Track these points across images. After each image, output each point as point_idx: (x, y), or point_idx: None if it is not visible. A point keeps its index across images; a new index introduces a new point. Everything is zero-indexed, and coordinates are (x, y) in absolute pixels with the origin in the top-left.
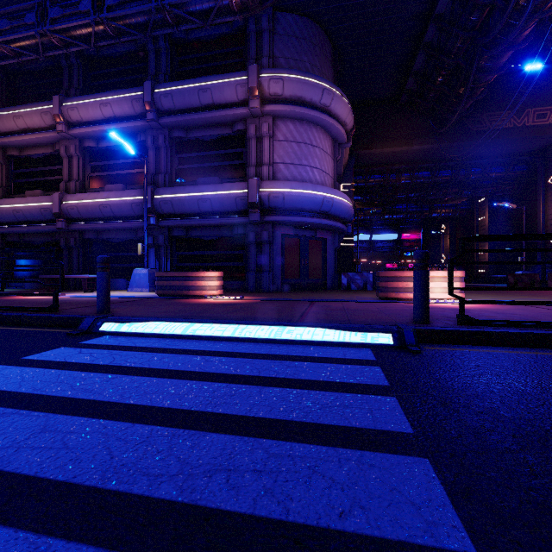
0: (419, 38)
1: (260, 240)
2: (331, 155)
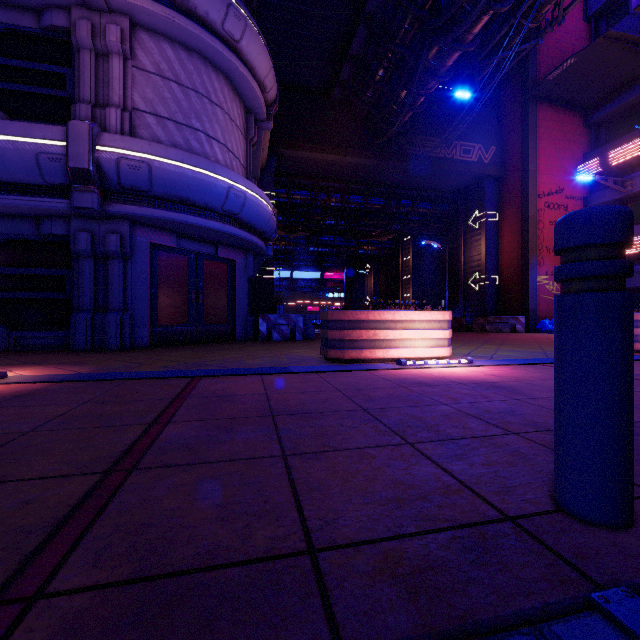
0: (361, 4)
1: (104, 249)
2: (243, 132)
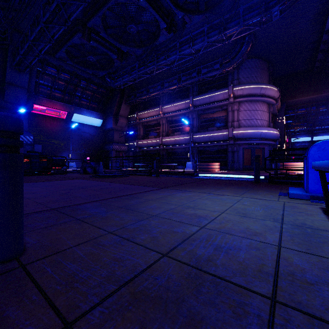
0: (317, 48)
1: (233, 150)
2: (267, 111)
